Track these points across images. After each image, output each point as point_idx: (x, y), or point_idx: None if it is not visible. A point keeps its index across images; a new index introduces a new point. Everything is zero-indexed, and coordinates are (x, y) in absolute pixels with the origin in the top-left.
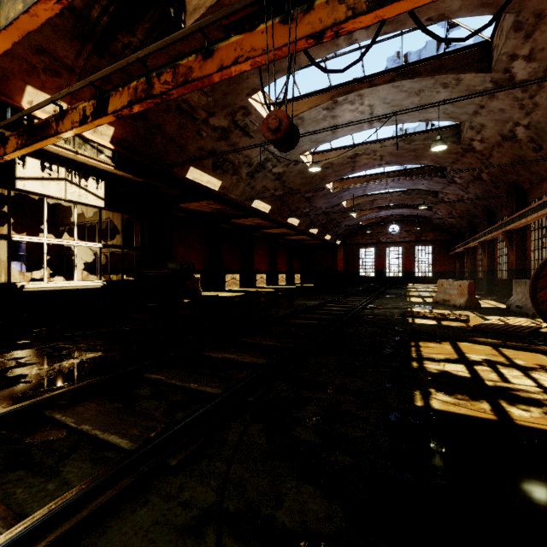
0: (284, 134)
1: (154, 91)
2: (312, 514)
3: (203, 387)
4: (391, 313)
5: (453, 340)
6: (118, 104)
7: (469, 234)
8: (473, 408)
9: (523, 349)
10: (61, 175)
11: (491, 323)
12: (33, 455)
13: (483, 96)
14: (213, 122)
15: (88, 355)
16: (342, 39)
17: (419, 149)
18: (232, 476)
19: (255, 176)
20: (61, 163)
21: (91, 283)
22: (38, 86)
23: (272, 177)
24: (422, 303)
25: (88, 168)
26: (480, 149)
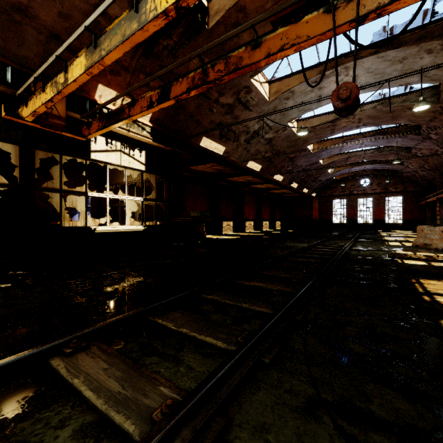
0: (353, 102)
1: (208, 79)
2: (403, 411)
3: (254, 307)
4: (378, 254)
5: None
6: (178, 91)
7: (442, 185)
8: None
9: None
10: (117, 148)
11: None
12: (157, 347)
13: None
14: (222, 100)
15: (151, 280)
16: None
17: (396, 111)
18: (315, 375)
19: (251, 142)
20: (118, 139)
21: (136, 227)
22: (106, 84)
23: (263, 142)
24: (402, 247)
25: (134, 142)
26: None
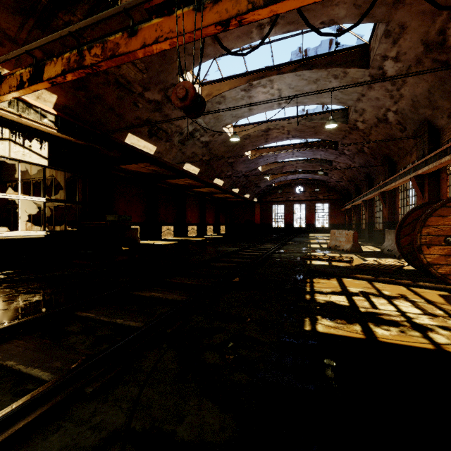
0: (190, 102)
1: (85, 63)
2: (208, 426)
3: (128, 322)
4: (295, 256)
5: (339, 277)
6: (52, 72)
7: (355, 194)
8: (349, 329)
9: (389, 282)
10: (5, 136)
11: (368, 263)
12: None
13: (363, 86)
14: (148, 96)
15: (26, 298)
16: (255, 33)
17: (317, 127)
18: (142, 399)
19: (186, 143)
20: (5, 125)
21: (34, 233)
22: None
23: (200, 144)
24: (319, 249)
25: (32, 130)
26: (362, 128)
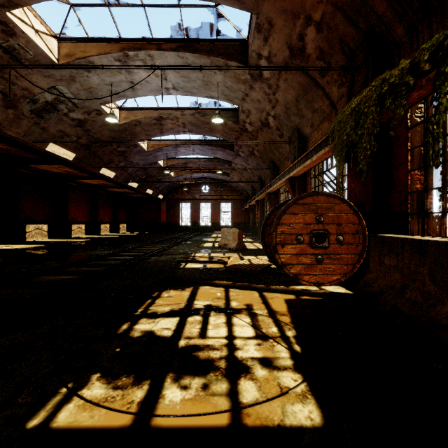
0: None
1: None
2: None
3: None
4: (174, 258)
5: (198, 284)
6: None
7: (252, 195)
8: (119, 404)
9: (246, 288)
10: None
11: (240, 263)
12: None
13: (246, 85)
14: None
15: None
16: None
17: (211, 123)
18: None
19: (46, 116)
20: None
21: None
22: None
23: (70, 122)
24: (209, 248)
25: None
26: (251, 130)
